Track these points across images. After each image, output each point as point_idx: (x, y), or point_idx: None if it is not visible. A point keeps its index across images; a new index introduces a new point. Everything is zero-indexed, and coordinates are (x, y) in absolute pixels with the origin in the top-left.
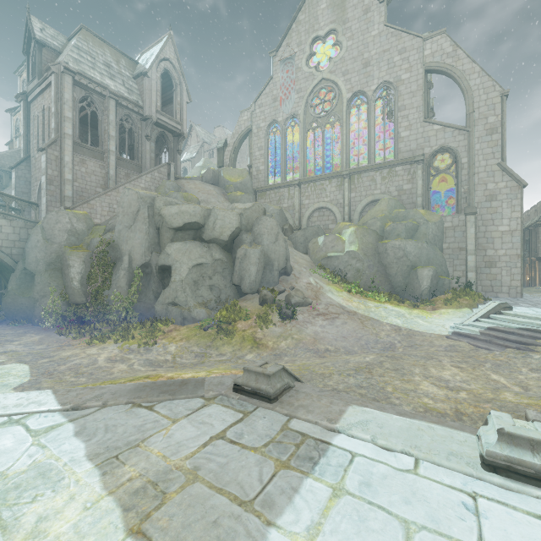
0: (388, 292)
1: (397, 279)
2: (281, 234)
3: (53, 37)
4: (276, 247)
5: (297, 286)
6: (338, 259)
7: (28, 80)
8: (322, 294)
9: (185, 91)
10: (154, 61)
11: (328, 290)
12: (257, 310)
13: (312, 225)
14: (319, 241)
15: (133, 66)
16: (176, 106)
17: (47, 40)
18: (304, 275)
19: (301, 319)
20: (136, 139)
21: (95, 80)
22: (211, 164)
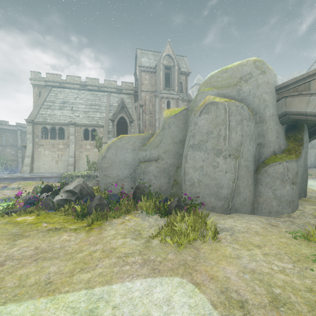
0: None
1: None
2: None
3: None
4: None
5: None
6: None
7: None
8: None
9: None
10: None
11: None
12: (315, 173)
13: None
14: None
15: None
16: None
17: None
18: None
19: None
20: None
21: None
22: None
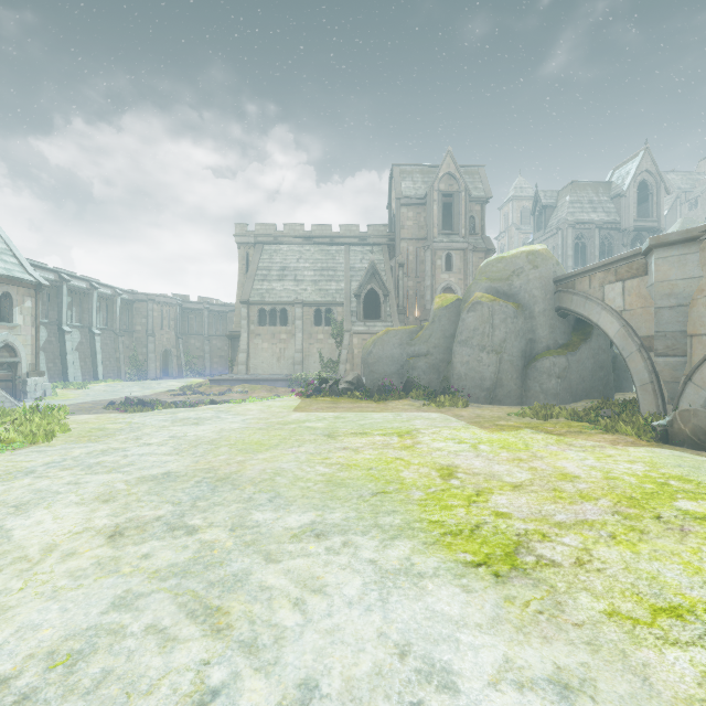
0: None
1: None
2: None
3: (550, 197)
4: None
5: None
6: None
7: (534, 231)
8: None
9: (662, 189)
10: (630, 181)
11: None
12: None
13: None
14: None
15: (608, 188)
16: (651, 207)
17: (548, 202)
18: None
19: None
20: (613, 250)
21: (584, 221)
22: (693, 224)
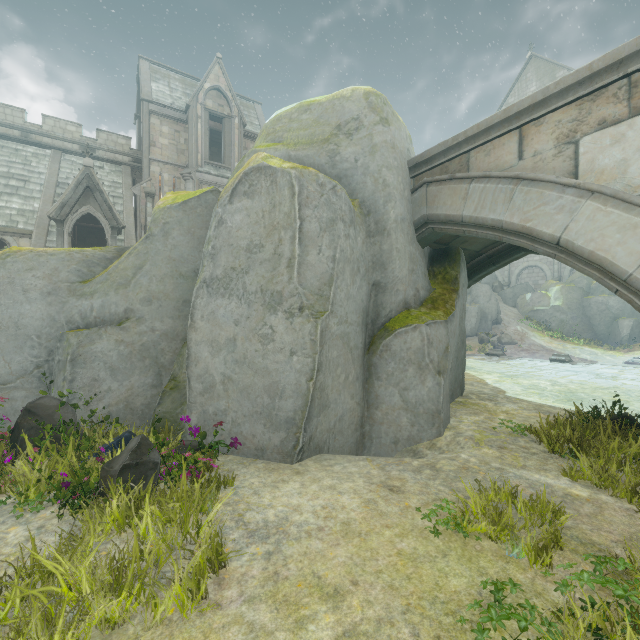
0: (589, 338)
1: (600, 328)
2: (493, 295)
3: None
4: (490, 305)
5: (506, 332)
6: (544, 312)
7: None
8: (526, 338)
9: None
10: None
11: (532, 335)
12: (477, 346)
13: (521, 281)
14: (527, 297)
15: None
16: None
17: None
18: (512, 324)
19: (509, 352)
20: None
21: None
22: None
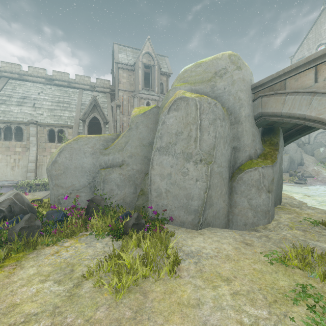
0: None
1: None
2: (298, 149)
3: None
4: (296, 154)
5: (307, 170)
6: None
7: None
8: (320, 174)
9: None
10: None
11: (324, 172)
12: (288, 178)
13: (317, 140)
14: (321, 150)
15: None
16: None
17: None
18: (311, 166)
19: (309, 182)
20: None
21: None
22: None
